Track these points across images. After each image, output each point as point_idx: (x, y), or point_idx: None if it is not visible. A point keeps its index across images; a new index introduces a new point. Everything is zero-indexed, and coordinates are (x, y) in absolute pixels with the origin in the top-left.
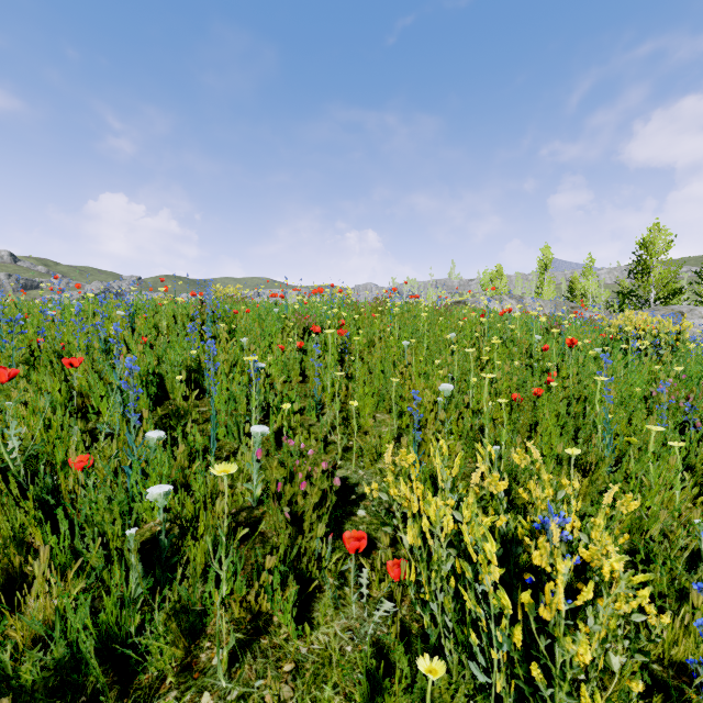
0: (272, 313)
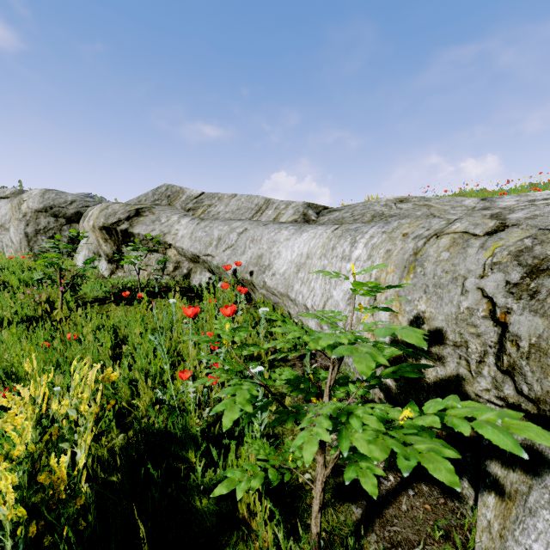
0: (505, 190)
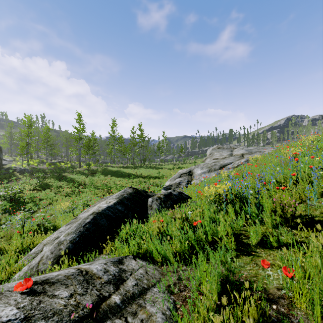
0: None
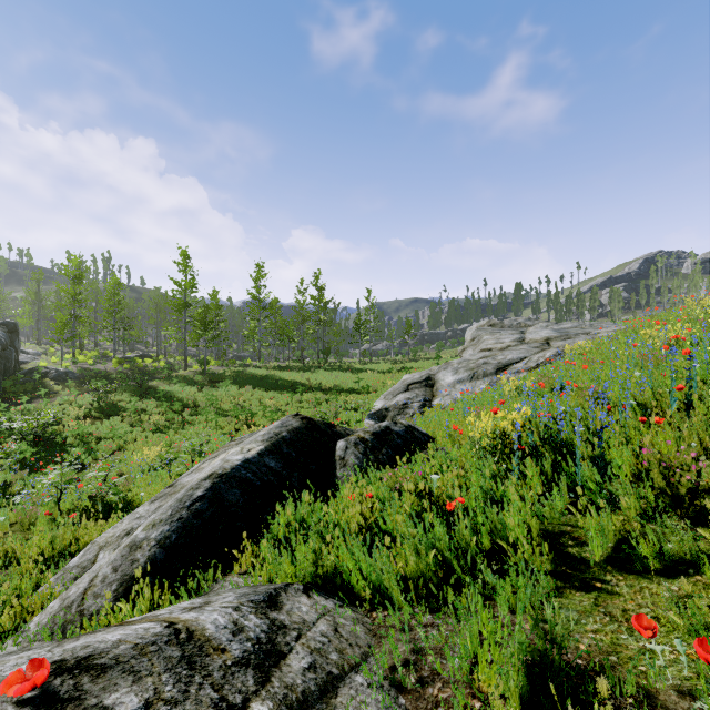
0: None
